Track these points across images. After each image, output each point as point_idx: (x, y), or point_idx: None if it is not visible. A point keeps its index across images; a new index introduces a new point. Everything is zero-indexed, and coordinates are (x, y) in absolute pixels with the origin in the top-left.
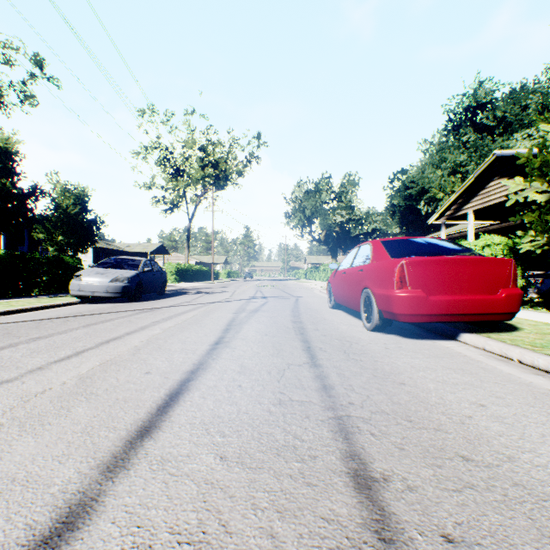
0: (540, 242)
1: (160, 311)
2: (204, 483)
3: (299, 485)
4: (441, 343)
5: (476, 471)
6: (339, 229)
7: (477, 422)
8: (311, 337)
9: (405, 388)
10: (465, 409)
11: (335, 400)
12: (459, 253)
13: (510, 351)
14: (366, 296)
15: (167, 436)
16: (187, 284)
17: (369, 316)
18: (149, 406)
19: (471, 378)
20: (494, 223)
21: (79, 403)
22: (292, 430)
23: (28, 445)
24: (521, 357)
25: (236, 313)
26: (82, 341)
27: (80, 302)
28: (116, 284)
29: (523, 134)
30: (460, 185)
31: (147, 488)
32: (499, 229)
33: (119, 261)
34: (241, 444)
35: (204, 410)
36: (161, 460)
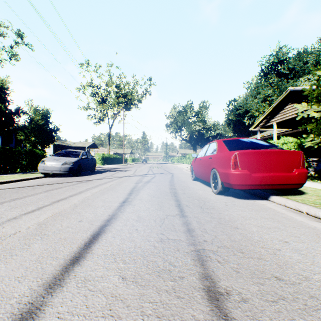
0: (316, 141)
1: (91, 182)
2: (111, 296)
3: (172, 298)
4: (259, 202)
5: (285, 287)
6: (197, 133)
7: (284, 253)
8: (181, 198)
9: (238, 231)
10: (276, 244)
11: (195, 239)
12: (269, 148)
13: (301, 207)
14: (214, 173)
15: (89, 263)
16: (108, 165)
17: (215, 185)
18: (80, 243)
19: (278, 224)
20: (288, 130)
21: (36, 241)
22: (168, 259)
23: (0, 270)
24: (308, 210)
25: (136, 183)
26: (43, 201)
27: (44, 176)
28: (65, 166)
29: (305, 78)
30: (268, 108)
31: (73, 300)
32: (291, 133)
33: (67, 152)
34: (135, 269)
35: (114, 245)
36: (84, 280)
